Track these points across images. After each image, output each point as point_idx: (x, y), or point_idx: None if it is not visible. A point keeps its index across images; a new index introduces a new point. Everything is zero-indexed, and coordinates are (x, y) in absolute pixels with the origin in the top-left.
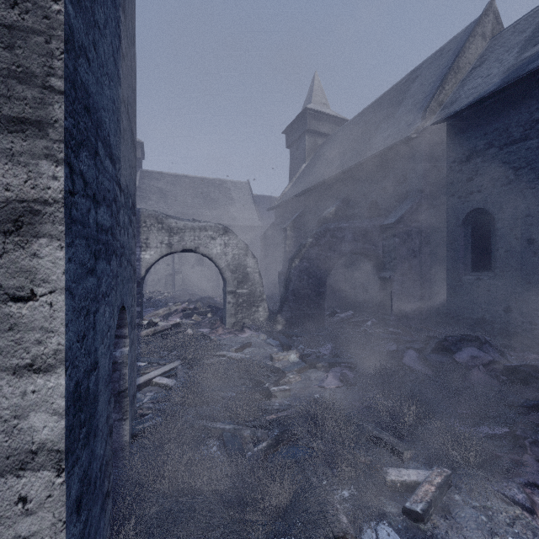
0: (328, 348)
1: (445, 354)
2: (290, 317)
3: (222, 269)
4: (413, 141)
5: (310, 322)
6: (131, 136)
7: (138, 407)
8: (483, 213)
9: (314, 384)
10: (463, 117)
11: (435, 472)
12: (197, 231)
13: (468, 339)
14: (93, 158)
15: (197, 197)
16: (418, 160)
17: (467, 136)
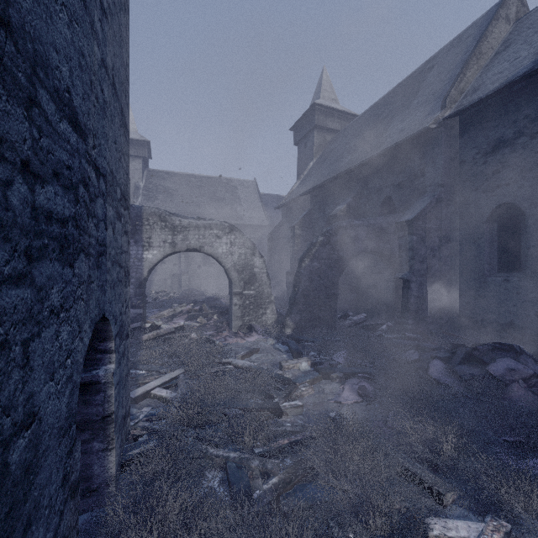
0: (343, 355)
1: (475, 364)
2: (300, 321)
3: (228, 269)
4: (432, 132)
5: (321, 326)
6: (121, 116)
7: (132, 426)
8: (512, 208)
9: (329, 398)
10: (488, 104)
11: (490, 525)
12: (202, 229)
13: (501, 348)
14: (21, 106)
15: (203, 196)
16: (438, 152)
17: (493, 125)
